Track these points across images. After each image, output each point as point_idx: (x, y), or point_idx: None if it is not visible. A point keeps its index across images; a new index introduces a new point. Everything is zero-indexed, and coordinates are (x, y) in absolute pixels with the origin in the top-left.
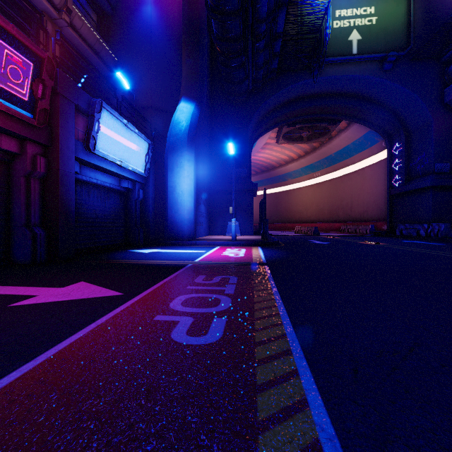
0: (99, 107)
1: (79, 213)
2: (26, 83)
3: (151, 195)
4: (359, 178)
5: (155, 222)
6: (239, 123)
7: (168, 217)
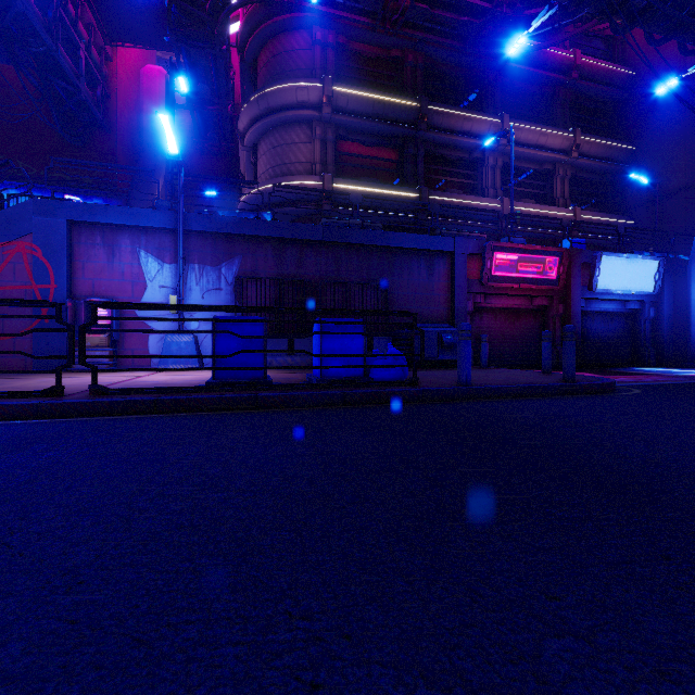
0: (599, 258)
1: (584, 336)
2: (554, 270)
3: (666, 313)
4: None
5: (676, 341)
6: None
7: (691, 335)
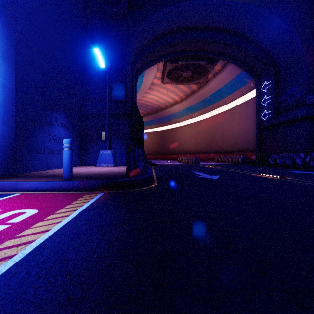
0: None
1: None
2: None
3: None
4: (230, 116)
5: None
6: (117, 41)
7: None
